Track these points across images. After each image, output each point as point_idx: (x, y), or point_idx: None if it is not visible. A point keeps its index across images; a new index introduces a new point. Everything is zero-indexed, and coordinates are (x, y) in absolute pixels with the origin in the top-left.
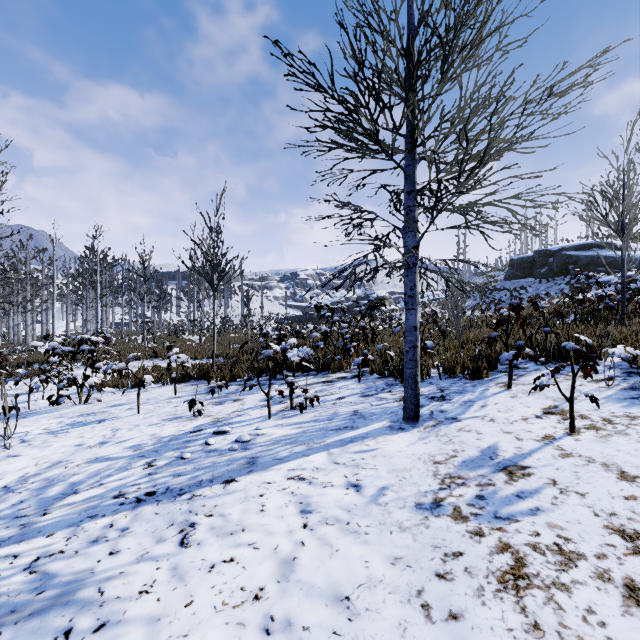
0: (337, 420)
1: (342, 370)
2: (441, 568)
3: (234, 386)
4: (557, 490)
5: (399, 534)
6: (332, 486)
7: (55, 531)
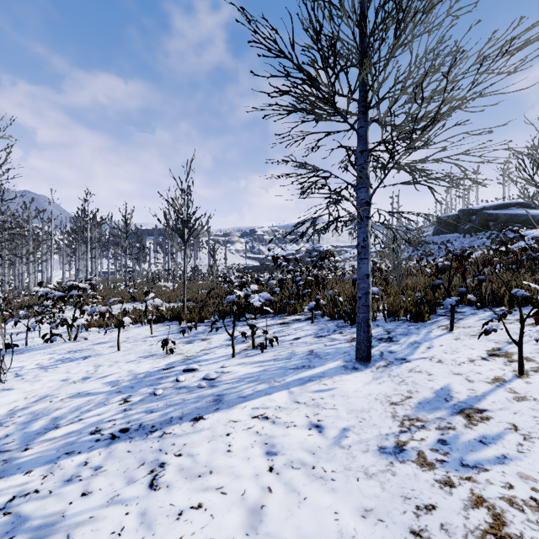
0: (295, 359)
1: (296, 313)
2: (415, 524)
3: (202, 327)
4: (520, 436)
5: (366, 481)
6: (295, 426)
7: (33, 468)
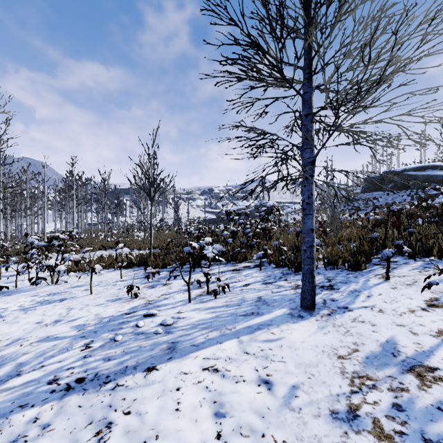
0: (245, 306)
1: (246, 260)
2: None
3: (165, 272)
4: None
5: None
6: (244, 381)
7: None
